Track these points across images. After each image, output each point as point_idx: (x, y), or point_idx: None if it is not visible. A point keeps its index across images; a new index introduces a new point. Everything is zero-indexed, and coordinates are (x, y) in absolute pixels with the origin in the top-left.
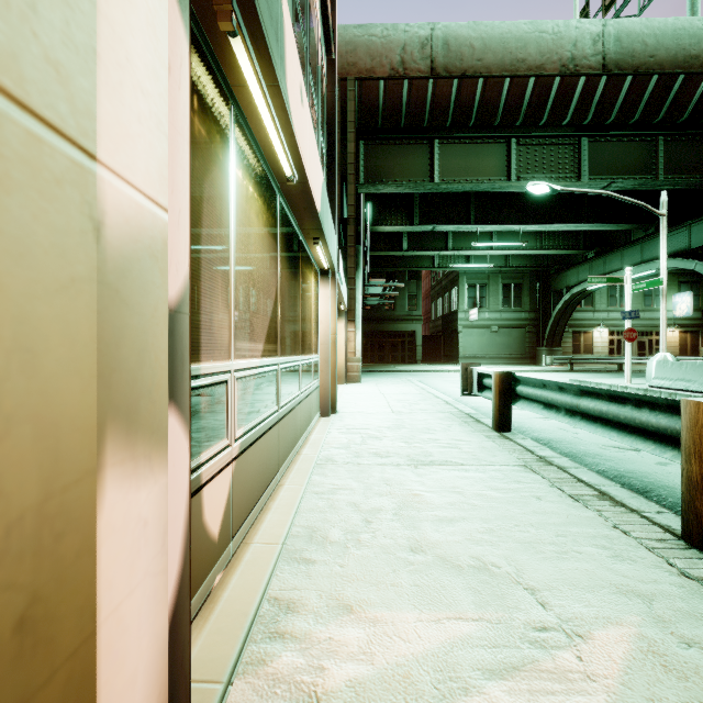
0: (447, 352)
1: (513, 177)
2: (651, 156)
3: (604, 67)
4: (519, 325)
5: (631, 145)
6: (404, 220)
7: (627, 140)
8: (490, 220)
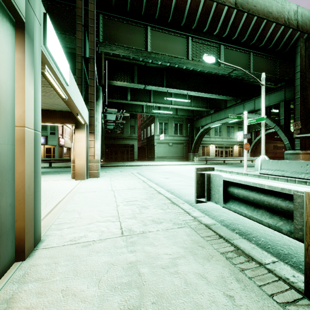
0: (149, 155)
1: (190, 58)
2: (248, 61)
3: (236, 4)
4: (181, 143)
5: (240, 54)
6: (129, 80)
7: (239, 51)
8: (173, 86)
